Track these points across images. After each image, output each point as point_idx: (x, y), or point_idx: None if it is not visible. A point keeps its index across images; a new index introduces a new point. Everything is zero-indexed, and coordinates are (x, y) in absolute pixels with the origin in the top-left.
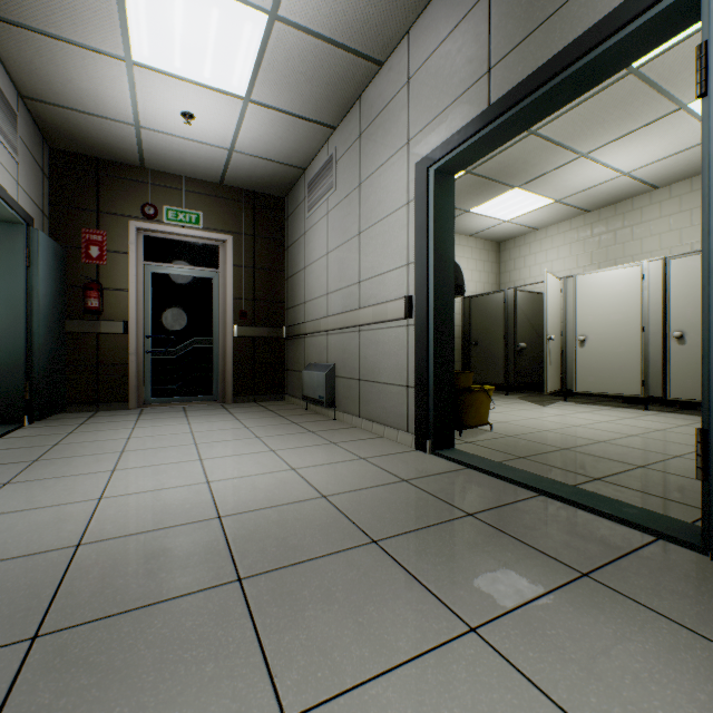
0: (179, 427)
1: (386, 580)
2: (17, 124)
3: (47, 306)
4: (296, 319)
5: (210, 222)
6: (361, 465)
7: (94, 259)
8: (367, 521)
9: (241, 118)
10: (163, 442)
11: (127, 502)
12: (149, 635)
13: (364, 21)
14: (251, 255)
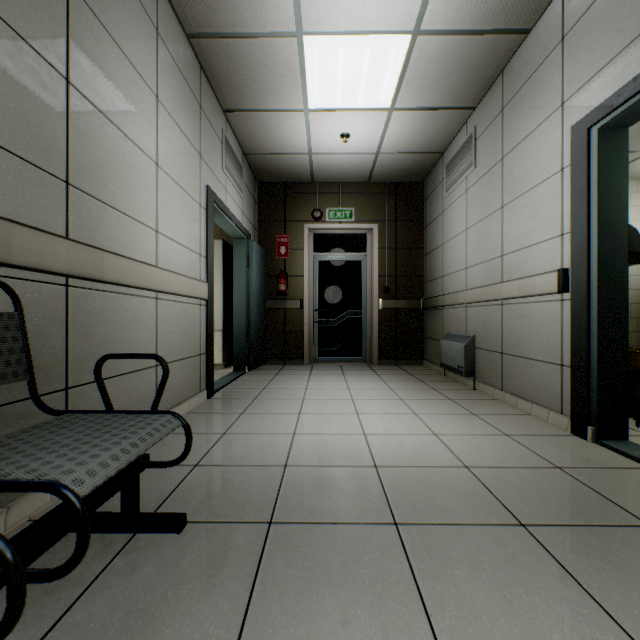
0: (339, 383)
1: (536, 568)
2: (242, 173)
3: (257, 292)
4: (434, 291)
5: (359, 215)
6: (504, 441)
7: (282, 255)
8: (512, 502)
9: (385, 126)
10: (328, 395)
11: (310, 440)
12: (335, 545)
13: None
14: (392, 238)
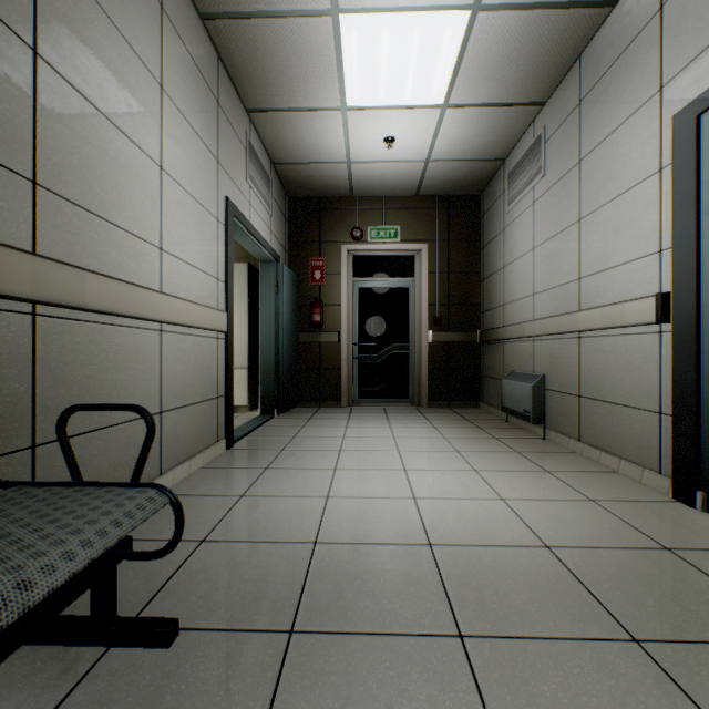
0: (382, 430)
1: None
2: (270, 186)
3: (287, 323)
4: (493, 322)
5: (406, 234)
6: (591, 509)
7: (317, 281)
8: (616, 602)
9: (437, 127)
10: (370, 445)
11: (347, 506)
12: (378, 672)
13: None
14: (444, 260)
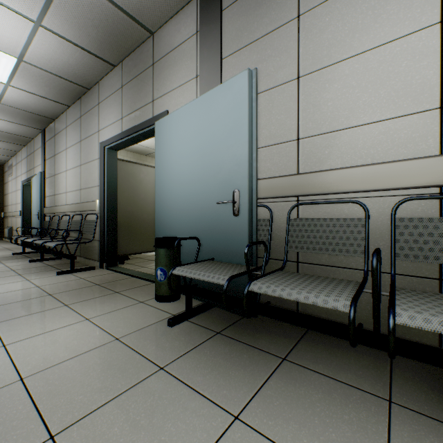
0: None
1: None
2: None
3: None
4: (7, 210)
5: None
6: None
7: None
8: None
9: None
10: None
11: None
12: None
13: (7, 147)
14: None
